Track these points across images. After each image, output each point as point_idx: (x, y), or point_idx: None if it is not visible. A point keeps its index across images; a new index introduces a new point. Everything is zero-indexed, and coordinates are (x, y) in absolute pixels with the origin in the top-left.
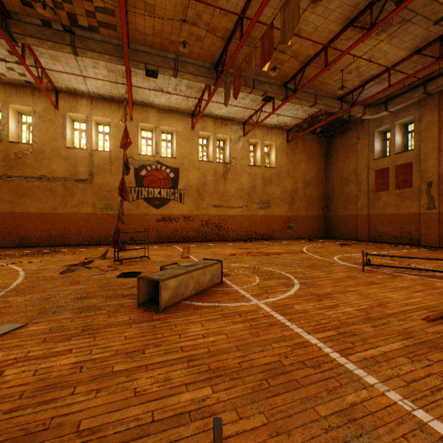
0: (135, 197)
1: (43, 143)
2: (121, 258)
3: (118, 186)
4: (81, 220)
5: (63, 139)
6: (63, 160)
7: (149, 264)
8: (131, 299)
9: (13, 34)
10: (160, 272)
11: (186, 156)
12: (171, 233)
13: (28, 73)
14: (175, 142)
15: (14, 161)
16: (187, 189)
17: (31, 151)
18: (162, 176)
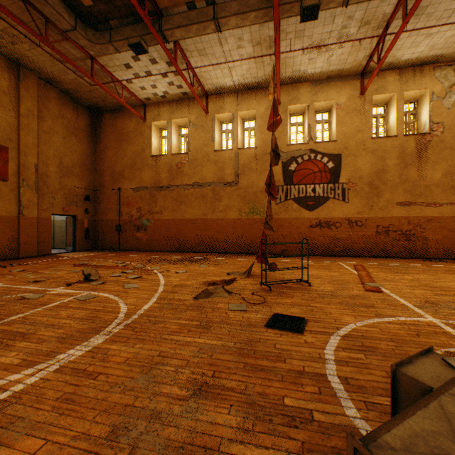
0: (282, 198)
1: (196, 151)
2: (268, 278)
3: (263, 186)
4: (227, 226)
5: (211, 143)
6: (211, 164)
7: (312, 298)
8: (308, 452)
9: (164, 33)
10: (427, 421)
11: (351, 136)
12: (329, 243)
13: (183, 83)
14: (334, 119)
15: (175, 172)
16: (353, 181)
17: (187, 160)
18: (316, 167)
